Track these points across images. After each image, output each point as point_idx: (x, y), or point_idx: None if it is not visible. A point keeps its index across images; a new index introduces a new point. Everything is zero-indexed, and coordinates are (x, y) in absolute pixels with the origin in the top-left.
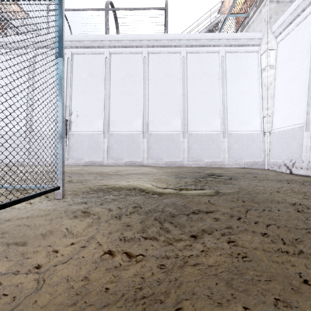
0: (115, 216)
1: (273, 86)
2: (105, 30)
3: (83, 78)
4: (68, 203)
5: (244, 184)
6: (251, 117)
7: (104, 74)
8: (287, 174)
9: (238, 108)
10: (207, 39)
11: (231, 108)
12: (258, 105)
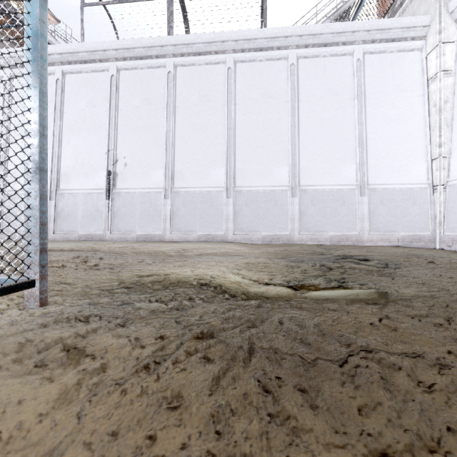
0: (146, 367)
1: (451, 105)
2: (168, 29)
3: (134, 106)
4: (44, 322)
5: (427, 278)
6: (410, 160)
7: (165, 99)
8: None
9: (387, 146)
10: (333, 32)
11: (373, 146)
12: (423, 140)
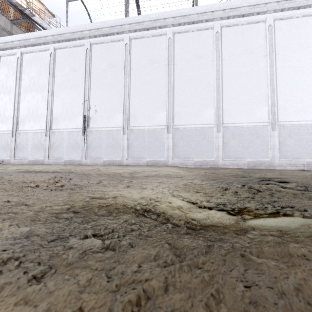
0: None
1: None
2: (125, 13)
3: (102, 69)
4: None
5: None
6: None
7: (123, 63)
8: None
9: (294, 91)
10: (249, 5)
11: (282, 92)
12: None
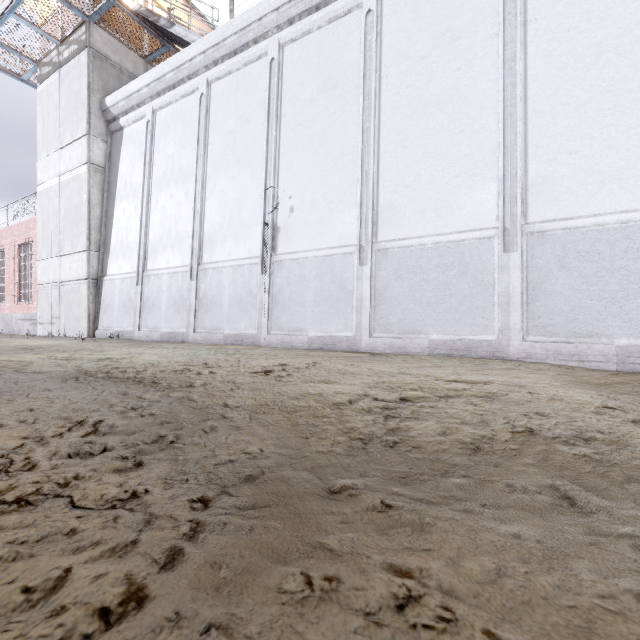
0: None
1: None
2: None
3: (306, 101)
4: None
5: None
6: None
7: (361, 67)
8: None
9: None
10: None
11: None
12: None
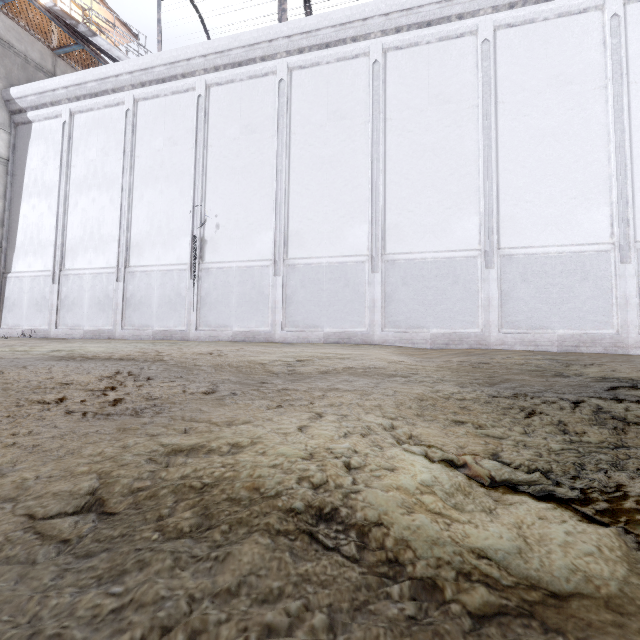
0: None
1: None
2: (279, 15)
3: (230, 138)
4: None
5: None
6: None
7: (275, 122)
8: None
9: None
10: None
11: None
12: None
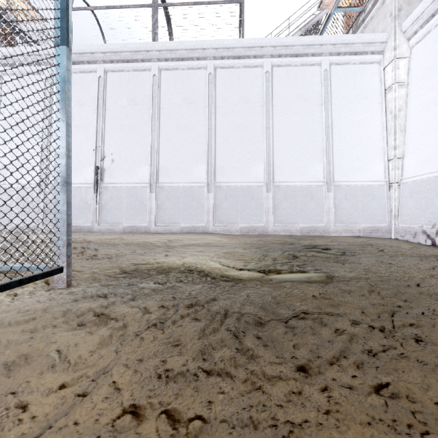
0: (154, 325)
1: (404, 113)
2: (153, 35)
3: (121, 106)
4: (74, 298)
5: (370, 263)
6: (370, 160)
7: (151, 100)
8: (428, 247)
9: (350, 147)
10: (303, 44)
11: (338, 147)
12: (381, 143)
